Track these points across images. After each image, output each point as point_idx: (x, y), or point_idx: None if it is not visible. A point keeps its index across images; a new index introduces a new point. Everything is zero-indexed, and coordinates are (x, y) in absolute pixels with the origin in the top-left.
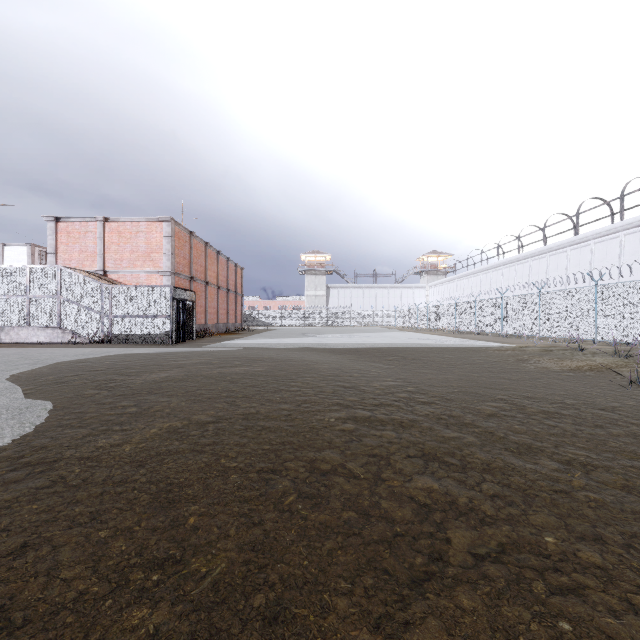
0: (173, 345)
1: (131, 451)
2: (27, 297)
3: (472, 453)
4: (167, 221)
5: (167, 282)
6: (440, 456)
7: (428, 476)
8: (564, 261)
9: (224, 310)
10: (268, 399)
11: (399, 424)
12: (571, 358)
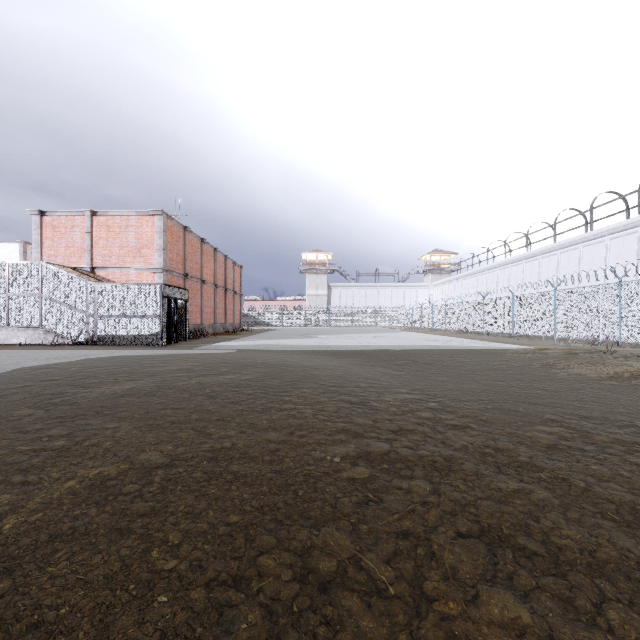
0: (162, 347)
1: (10, 532)
2: (6, 295)
3: (555, 526)
4: (158, 215)
5: (158, 279)
6: (509, 534)
7: (504, 588)
8: (576, 258)
9: (222, 310)
10: (251, 423)
11: (431, 466)
12: (603, 362)
